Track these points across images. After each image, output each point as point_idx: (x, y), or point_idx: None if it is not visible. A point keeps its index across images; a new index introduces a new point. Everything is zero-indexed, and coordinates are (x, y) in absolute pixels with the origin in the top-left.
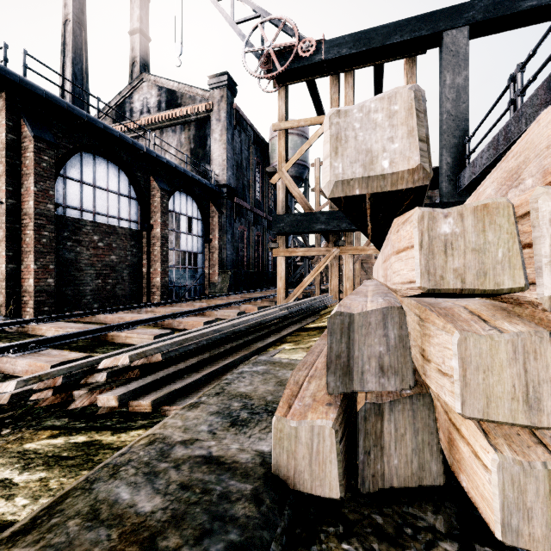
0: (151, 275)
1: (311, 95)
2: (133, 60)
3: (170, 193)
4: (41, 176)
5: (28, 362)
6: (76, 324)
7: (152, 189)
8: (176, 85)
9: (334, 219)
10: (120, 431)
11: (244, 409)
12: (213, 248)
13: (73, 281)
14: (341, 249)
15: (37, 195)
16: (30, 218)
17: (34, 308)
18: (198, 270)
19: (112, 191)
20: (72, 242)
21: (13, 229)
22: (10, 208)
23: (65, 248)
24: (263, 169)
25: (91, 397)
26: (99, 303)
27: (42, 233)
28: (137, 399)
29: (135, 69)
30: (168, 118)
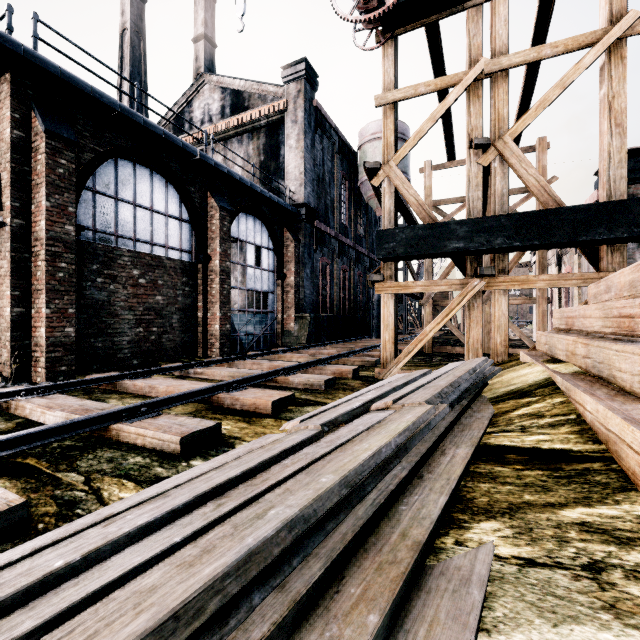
0: (208, 322)
1: (430, 53)
2: (196, 71)
3: (233, 214)
4: (57, 186)
5: None
6: (78, 399)
7: (210, 209)
8: (243, 84)
9: (481, 232)
10: None
11: None
12: (288, 286)
13: (105, 330)
14: (487, 281)
15: (50, 212)
16: (41, 244)
17: (47, 368)
18: (269, 315)
19: (157, 211)
20: (104, 278)
21: (20, 259)
22: (17, 231)
23: (95, 286)
24: (349, 185)
25: None
26: (140, 358)
27: (58, 265)
28: None
29: None
30: (233, 125)
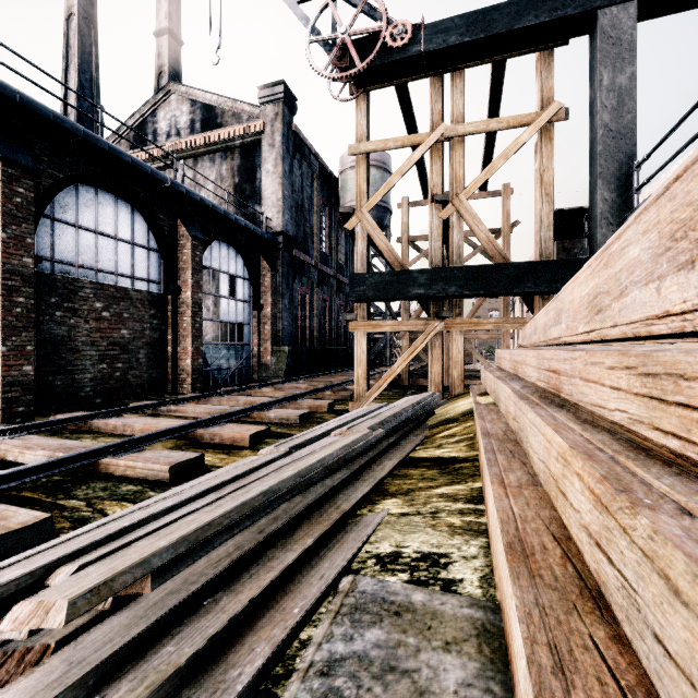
0: (178, 356)
1: (401, 106)
2: (159, 70)
3: (206, 243)
4: (14, 216)
5: None
6: (55, 439)
7: (180, 238)
8: (215, 99)
9: (438, 281)
10: None
11: None
12: (265, 317)
13: (65, 367)
14: (446, 322)
15: (7, 243)
16: None
17: (3, 409)
18: (244, 347)
19: (123, 239)
20: (63, 311)
21: None
22: None
23: (53, 320)
24: (330, 212)
25: None
26: (103, 397)
27: (15, 300)
28: None
29: (162, 81)
30: (204, 142)
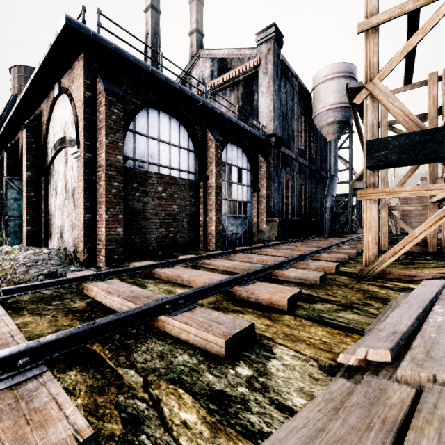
0: (206, 224)
1: None
2: (191, 55)
3: (223, 144)
4: (111, 128)
5: None
6: (128, 285)
7: (208, 141)
8: (226, 52)
9: None
10: None
11: None
12: (261, 197)
13: (141, 230)
14: None
15: (108, 146)
16: (102, 169)
17: (106, 256)
18: (247, 219)
19: (173, 144)
20: (140, 193)
21: (90, 181)
22: (88, 161)
23: (134, 198)
24: (305, 119)
25: None
26: (162, 250)
27: (112, 184)
28: None
29: None
30: (219, 83)
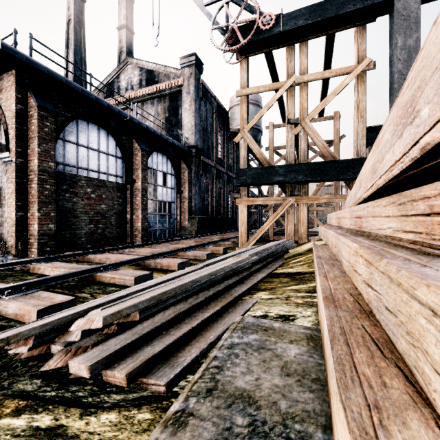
0: (133, 221)
1: (268, 65)
2: (120, 50)
3: (149, 153)
4: (44, 139)
5: (18, 306)
6: (69, 264)
7: (135, 150)
8: (154, 66)
9: (291, 172)
10: (91, 411)
11: (254, 435)
12: (184, 198)
13: (71, 226)
14: (296, 198)
15: (40, 154)
16: (35, 174)
17: (38, 249)
18: (171, 216)
19: (102, 152)
20: (70, 194)
21: (21, 183)
22: (19, 166)
23: (64, 199)
24: (224, 133)
25: (66, 356)
26: (91, 244)
27: (45, 186)
28: (111, 366)
29: (122, 57)
30: (147, 93)
